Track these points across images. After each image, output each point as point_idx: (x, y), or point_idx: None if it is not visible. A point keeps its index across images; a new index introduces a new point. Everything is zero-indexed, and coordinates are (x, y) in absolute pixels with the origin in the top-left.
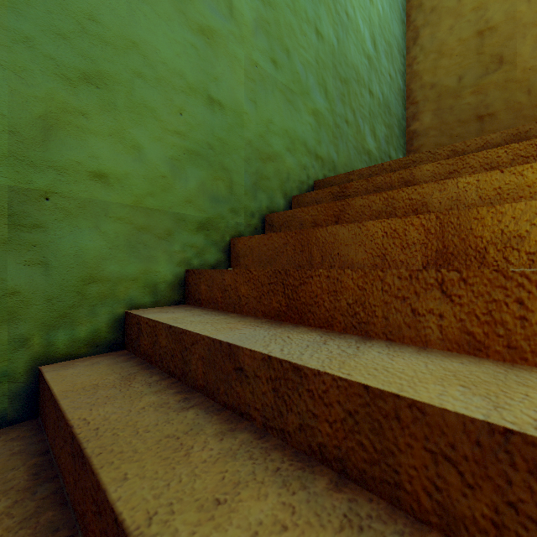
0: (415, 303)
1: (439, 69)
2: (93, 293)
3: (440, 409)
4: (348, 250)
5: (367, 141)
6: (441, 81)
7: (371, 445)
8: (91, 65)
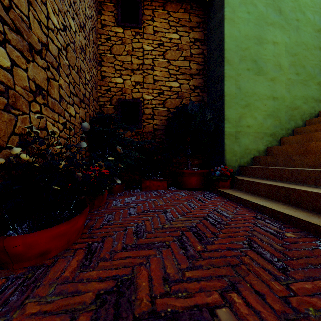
0: None
1: None
2: (247, 152)
3: None
4: None
5: None
6: None
7: (318, 162)
8: (246, 102)
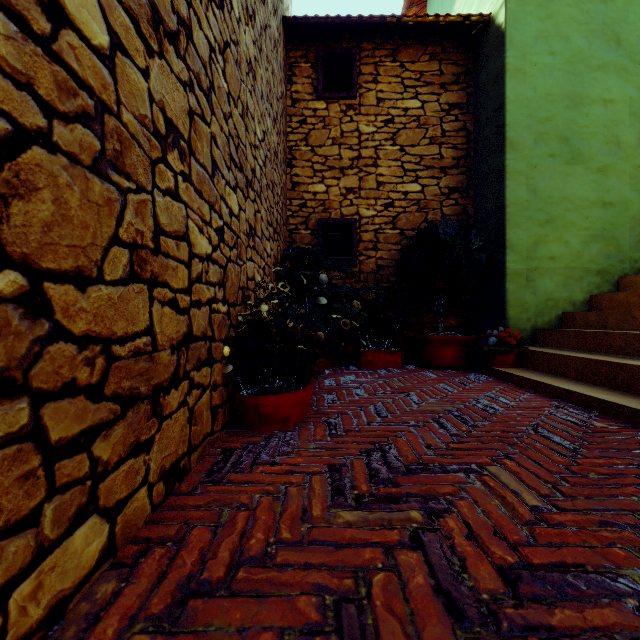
0: None
1: None
2: (549, 304)
3: None
4: None
5: None
6: None
7: None
8: (549, 215)
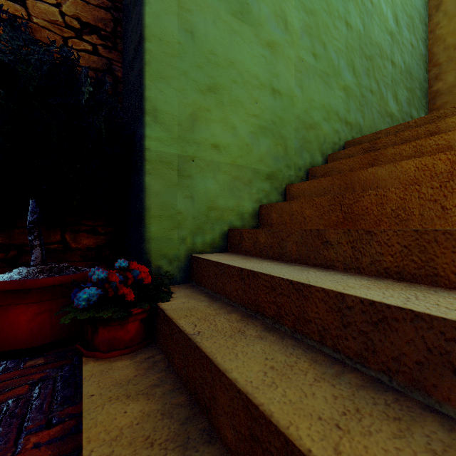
0: (444, 202)
1: None
2: (212, 216)
3: None
4: (385, 183)
5: (389, 105)
6: None
7: (419, 260)
8: (212, 80)
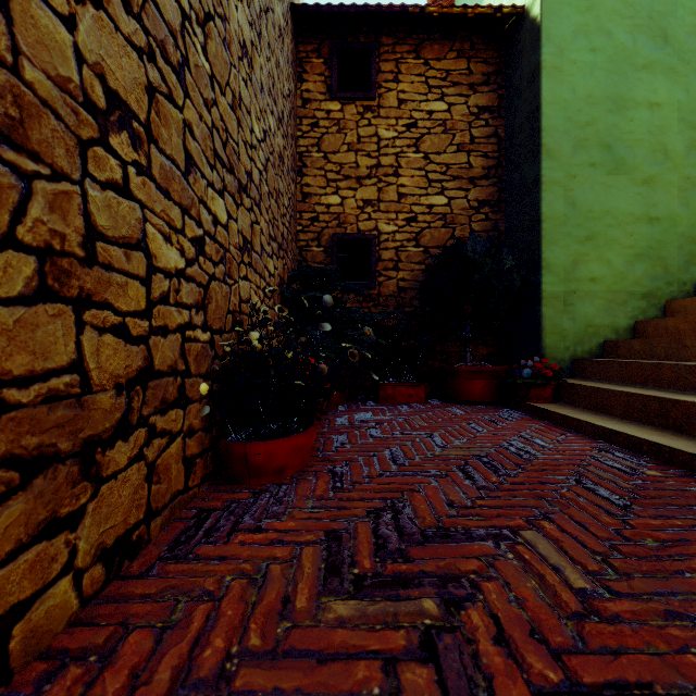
0: None
1: None
2: (590, 332)
3: None
4: None
5: None
6: None
7: None
8: (589, 232)
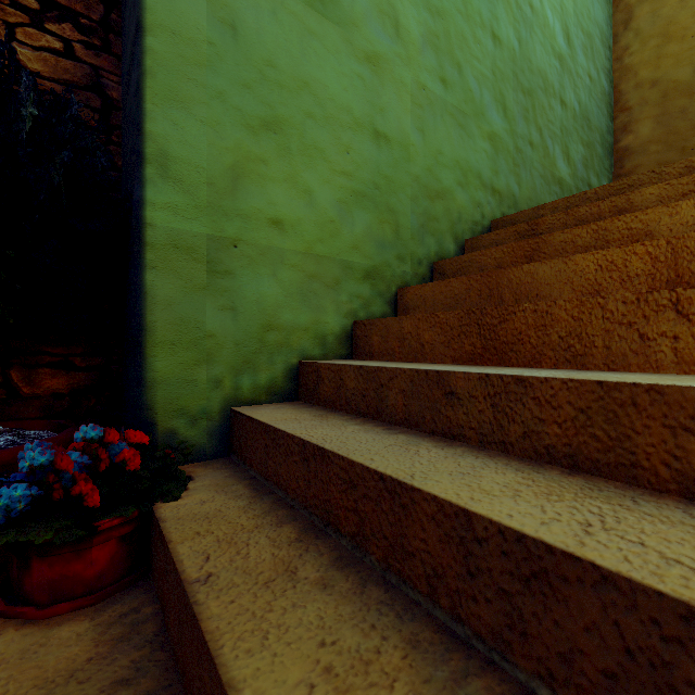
0: (644, 327)
1: (664, 58)
2: (271, 341)
3: (679, 387)
4: (550, 290)
5: (557, 166)
6: (668, 75)
7: (605, 435)
8: (270, 111)
